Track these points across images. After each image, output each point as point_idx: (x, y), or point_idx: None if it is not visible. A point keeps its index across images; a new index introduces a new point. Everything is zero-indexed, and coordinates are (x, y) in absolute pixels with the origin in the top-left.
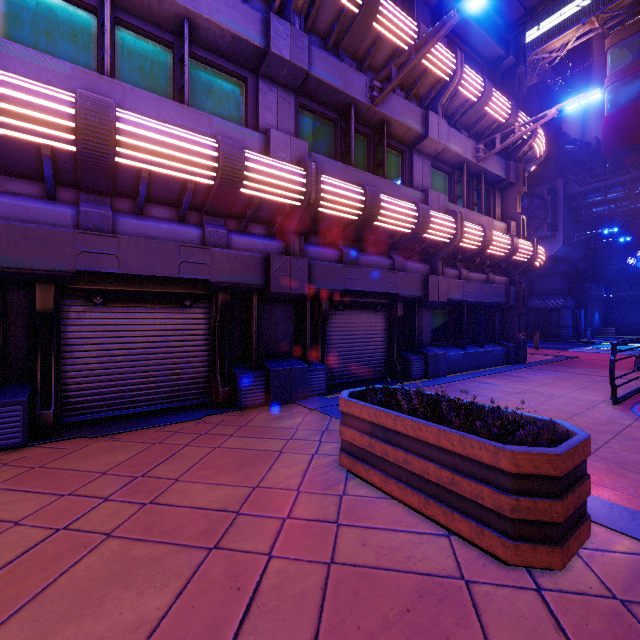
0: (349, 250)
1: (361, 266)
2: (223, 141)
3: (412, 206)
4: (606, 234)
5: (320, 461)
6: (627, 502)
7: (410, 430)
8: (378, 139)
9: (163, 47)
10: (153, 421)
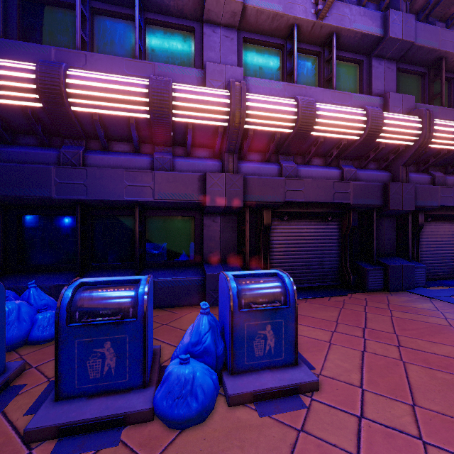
0: (439, 174)
1: (448, 186)
2: (370, 109)
3: None
4: None
5: None
6: None
7: None
8: None
9: (313, 56)
10: (317, 293)
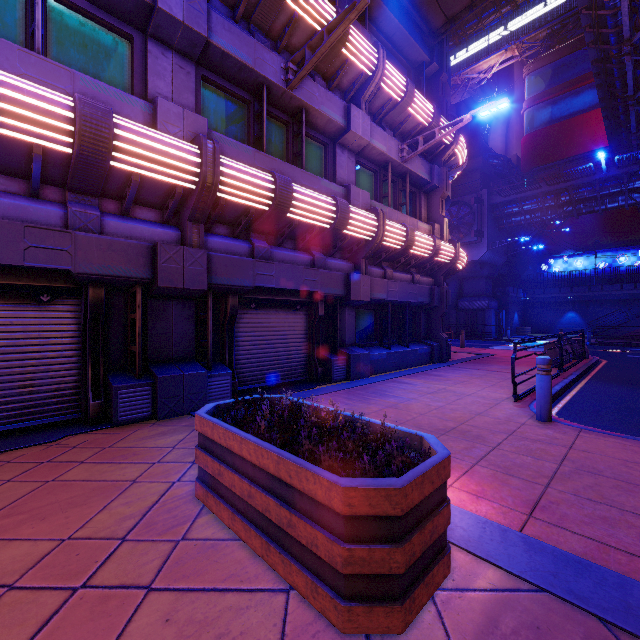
0: (262, 243)
1: (276, 261)
2: (81, 100)
3: (330, 200)
4: (524, 242)
5: (178, 491)
6: (502, 517)
7: (254, 456)
8: (297, 127)
9: None
10: None
